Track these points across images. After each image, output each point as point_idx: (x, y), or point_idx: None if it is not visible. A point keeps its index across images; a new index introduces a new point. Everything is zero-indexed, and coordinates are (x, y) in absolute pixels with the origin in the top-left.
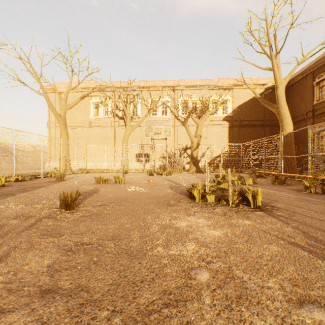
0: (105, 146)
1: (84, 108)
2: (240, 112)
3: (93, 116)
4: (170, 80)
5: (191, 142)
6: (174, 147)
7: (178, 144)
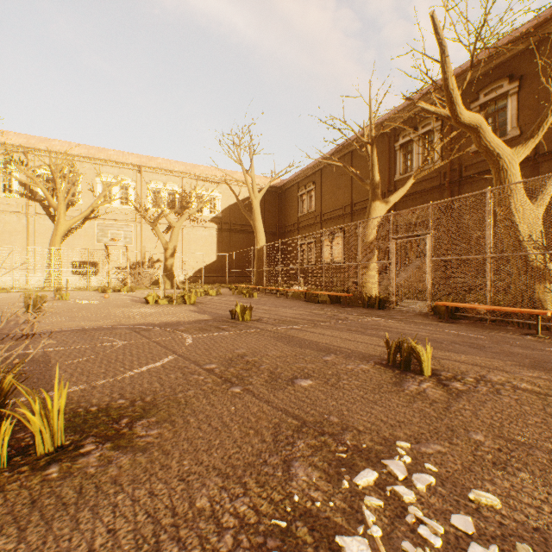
0: (6, 247)
1: None
2: (231, 213)
3: None
4: (134, 155)
5: (164, 249)
6: (141, 254)
7: (147, 250)
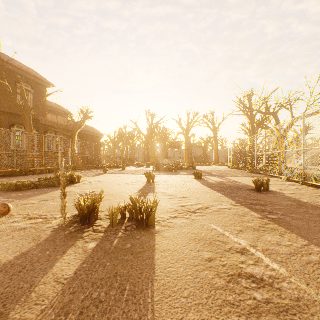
0: None
1: None
2: None
3: None
4: None
5: None
6: None
7: None
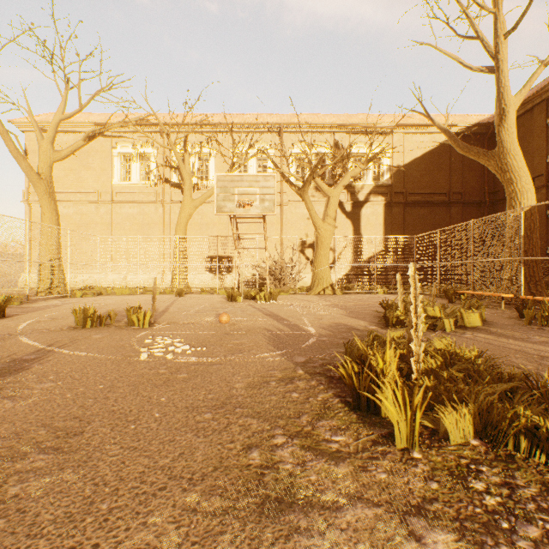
0: (145, 241)
1: (101, 165)
2: (406, 178)
3: (119, 180)
4: (273, 115)
5: (316, 232)
6: (281, 244)
7: (289, 239)
